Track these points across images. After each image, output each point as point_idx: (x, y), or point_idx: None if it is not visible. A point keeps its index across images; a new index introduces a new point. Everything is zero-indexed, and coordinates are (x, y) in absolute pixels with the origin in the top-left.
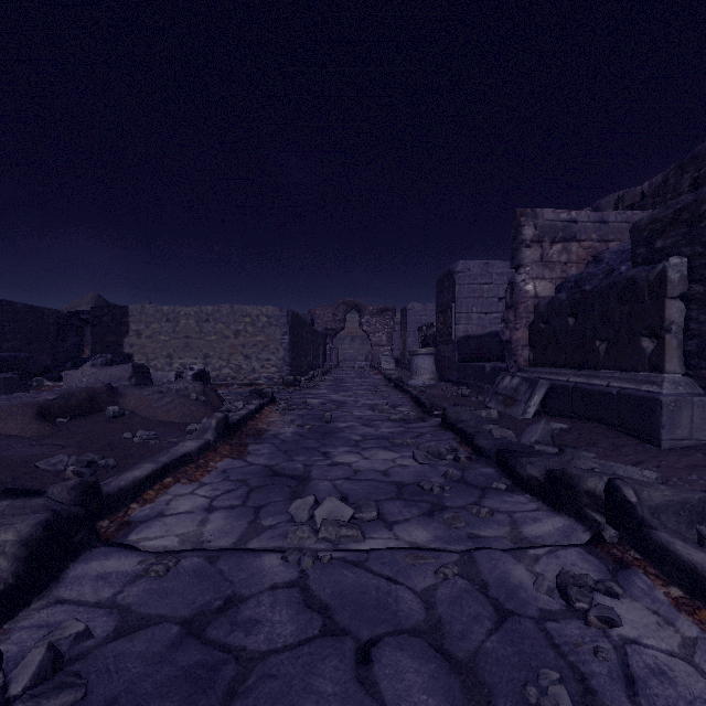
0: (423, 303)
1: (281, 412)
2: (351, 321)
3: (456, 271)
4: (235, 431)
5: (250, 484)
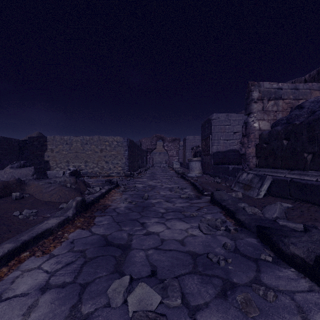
0: (193, 136)
1: (121, 192)
2: (159, 145)
3: (212, 119)
4: (90, 207)
5: (86, 256)
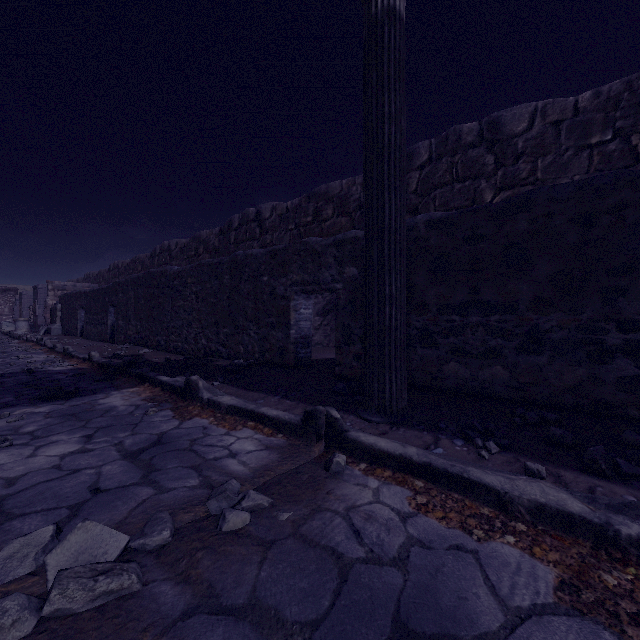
0: None
1: None
2: None
3: (38, 288)
4: None
5: None
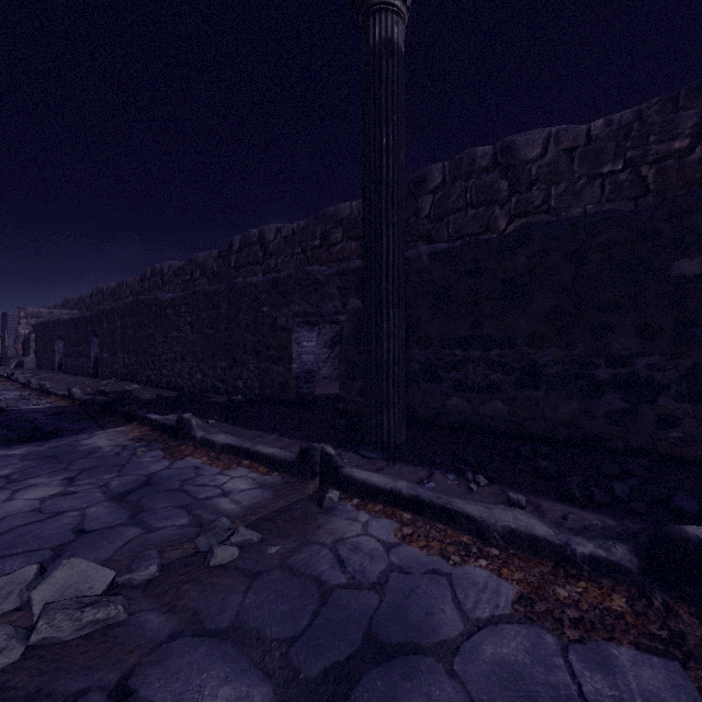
0: None
1: None
2: None
3: (8, 315)
4: None
5: None
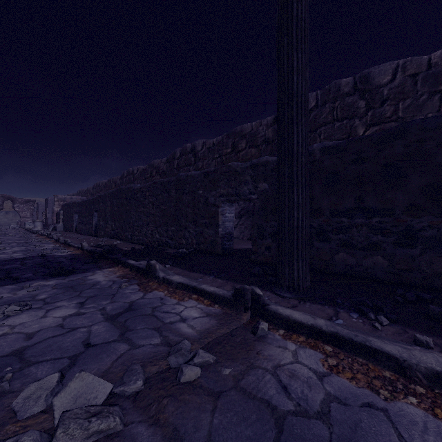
0: None
1: None
2: (5, 201)
3: (48, 200)
4: None
5: None
